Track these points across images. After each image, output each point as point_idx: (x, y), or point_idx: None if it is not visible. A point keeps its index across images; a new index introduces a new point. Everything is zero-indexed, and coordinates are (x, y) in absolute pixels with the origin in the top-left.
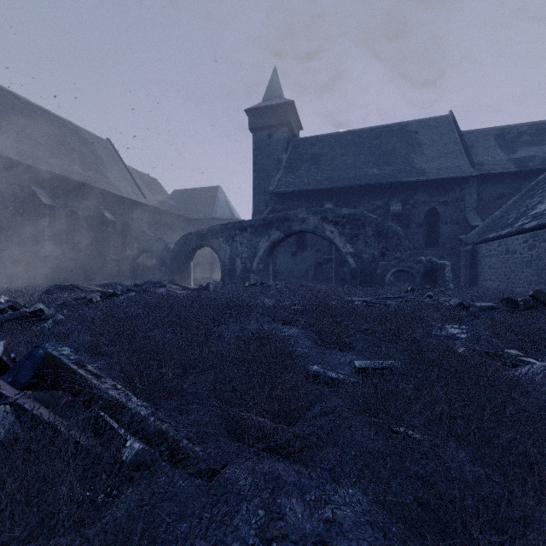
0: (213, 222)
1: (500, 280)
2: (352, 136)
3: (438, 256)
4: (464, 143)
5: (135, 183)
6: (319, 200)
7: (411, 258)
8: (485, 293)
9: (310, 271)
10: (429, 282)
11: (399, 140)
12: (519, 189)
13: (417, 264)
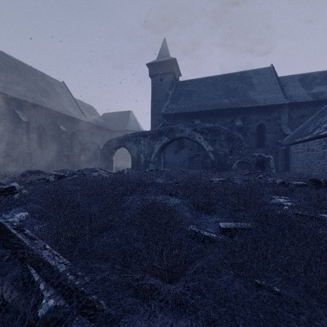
0: (127, 132)
1: (304, 167)
2: (212, 80)
3: (265, 153)
4: (280, 84)
5: (79, 109)
6: (191, 118)
7: (248, 154)
8: (296, 176)
9: (186, 162)
10: (260, 169)
11: (240, 82)
12: (314, 112)
13: (252, 158)
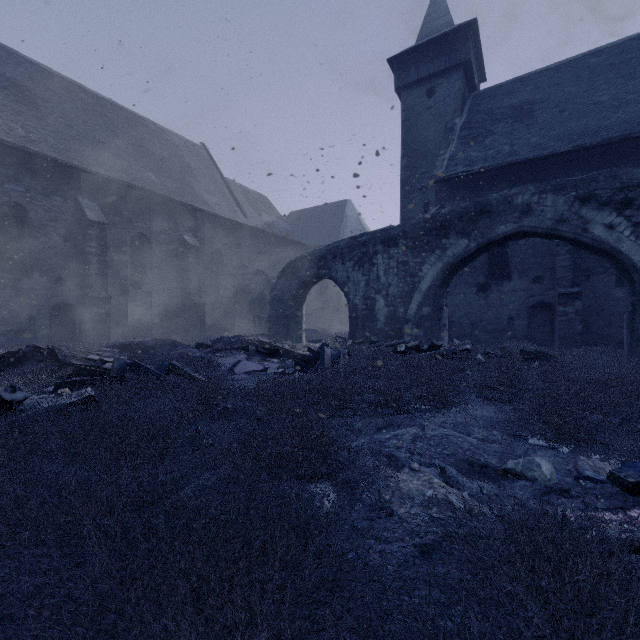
0: None
1: None
2: (602, 57)
3: None
4: None
5: (233, 198)
6: (539, 179)
7: None
8: None
9: (519, 320)
10: None
11: None
12: None
13: None
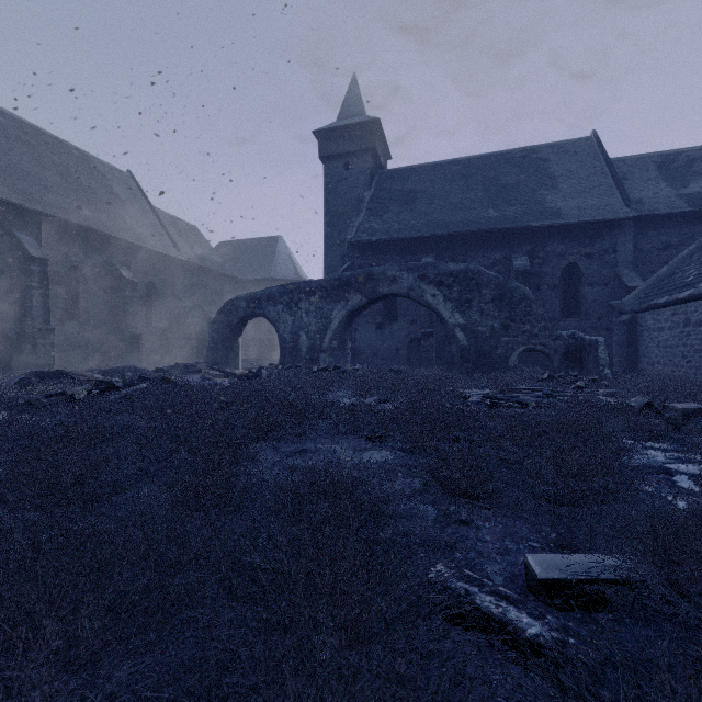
0: (272, 284)
1: (675, 363)
2: (459, 167)
3: (580, 329)
4: (615, 174)
5: (165, 231)
6: (415, 252)
7: (546, 332)
8: (664, 384)
9: (403, 350)
10: (572, 366)
11: (524, 171)
12: (694, 237)
13: (555, 341)
